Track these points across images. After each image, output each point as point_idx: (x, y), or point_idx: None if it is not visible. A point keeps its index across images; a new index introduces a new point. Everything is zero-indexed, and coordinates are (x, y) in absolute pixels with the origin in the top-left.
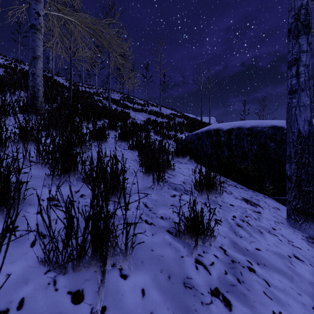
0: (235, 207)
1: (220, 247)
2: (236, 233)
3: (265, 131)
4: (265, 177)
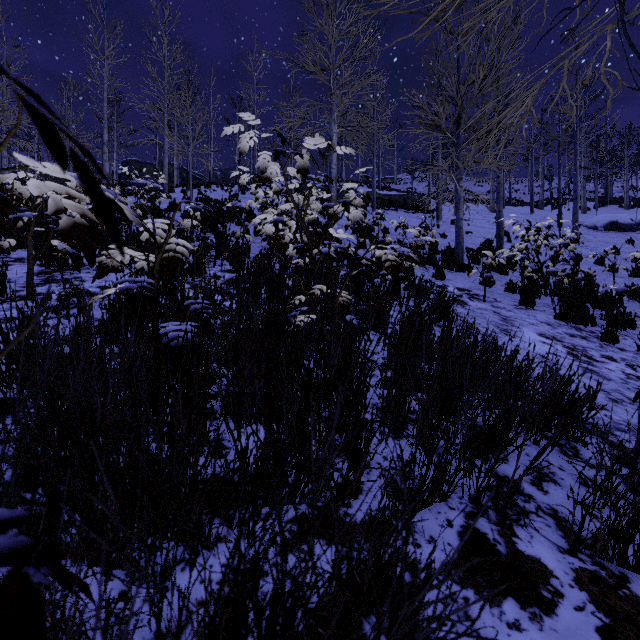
0: None
1: None
2: None
3: None
4: None
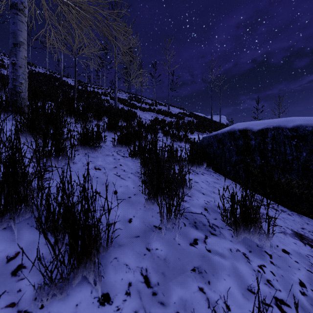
0: (293, 255)
1: None
2: None
3: None
4: None
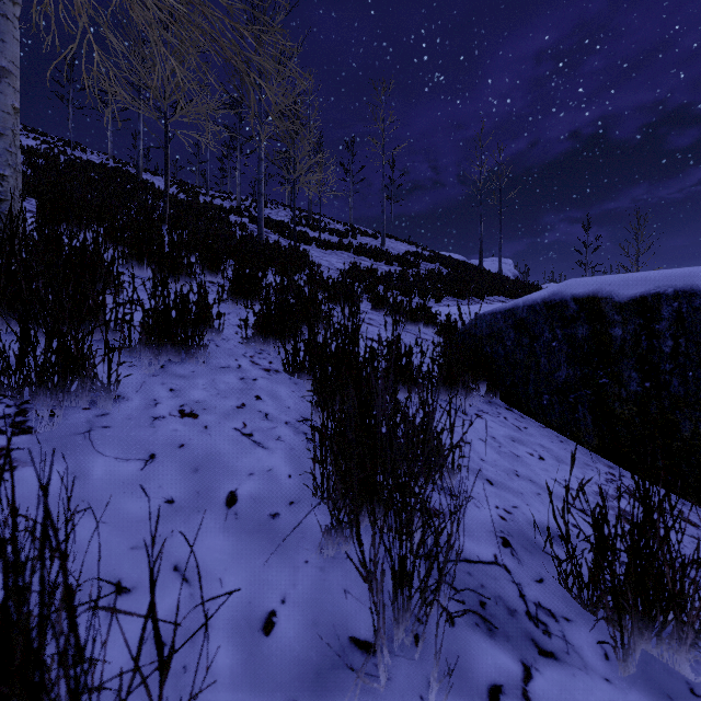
0: None
1: None
2: None
3: None
4: None
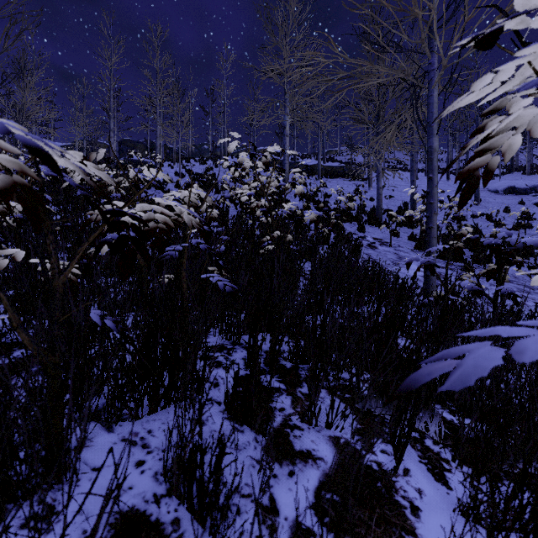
0: None
1: None
2: None
3: None
4: None
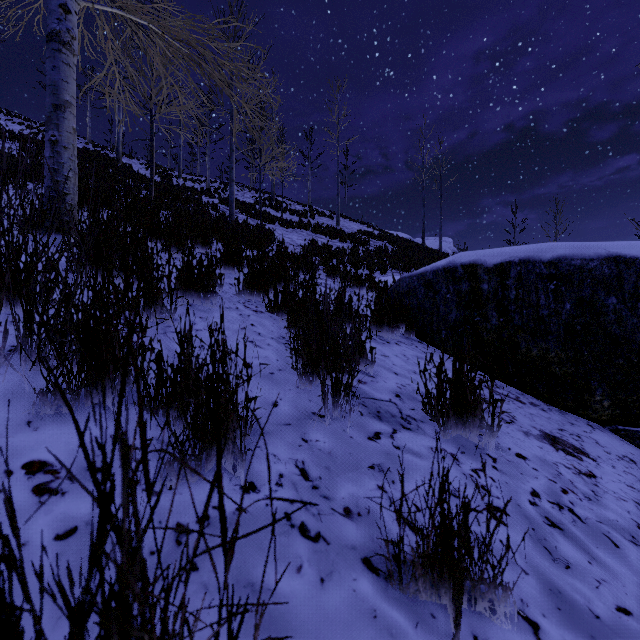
0: (531, 462)
1: (520, 613)
2: (553, 554)
3: (593, 269)
4: (591, 380)
